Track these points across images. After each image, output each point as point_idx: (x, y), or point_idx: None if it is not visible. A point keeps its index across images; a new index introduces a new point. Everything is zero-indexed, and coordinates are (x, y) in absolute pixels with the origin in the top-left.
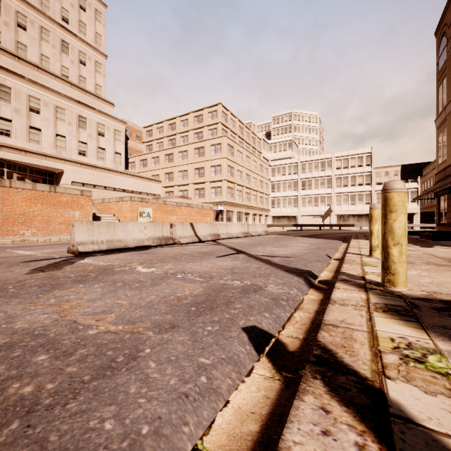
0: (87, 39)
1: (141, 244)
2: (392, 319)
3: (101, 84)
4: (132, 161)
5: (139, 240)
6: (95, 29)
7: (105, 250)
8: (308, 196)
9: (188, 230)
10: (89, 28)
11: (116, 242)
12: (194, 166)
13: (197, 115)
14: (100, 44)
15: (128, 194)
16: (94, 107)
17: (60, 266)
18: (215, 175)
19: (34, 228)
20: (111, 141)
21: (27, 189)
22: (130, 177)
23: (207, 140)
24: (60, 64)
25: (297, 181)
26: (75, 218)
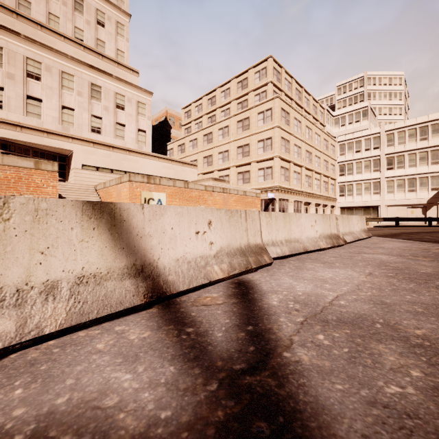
0: None
1: None
2: None
3: (124, 49)
4: (170, 148)
5: None
6: None
7: None
8: (397, 178)
9: (64, 245)
10: None
11: None
12: (236, 144)
13: (241, 80)
14: (122, 2)
15: None
16: (110, 73)
17: None
18: (264, 151)
19: None
20: (133, 115)
21: None
22: (157, 160)
23: (253, 108)
24: (73, 25)
25: (380, 158)
26: None
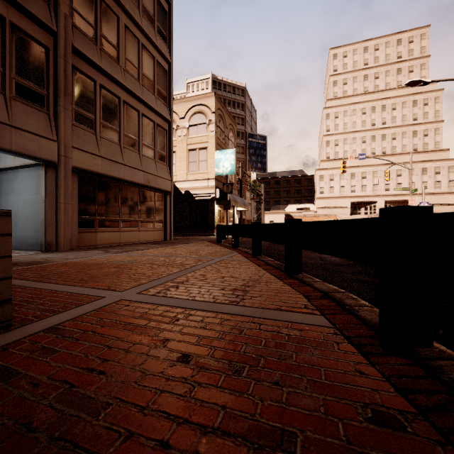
0: (429, 120)
1: None
2: None
3: (439, 140)
4: None
5: None
6: (434, 110)
7: None
8: None
9: None
10: (430, 112)
11: None
12: None
13: None
14: (438, 116)
15: None
16: (431, 160)
17: None
18: None
19: None
20: (445, 174)
21: None
22: None
23: None
24: (412, 144)
25: None
26: None
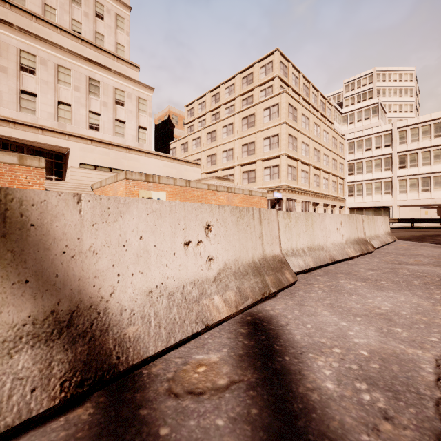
0: None
1: None
2: None
3: (124, 43)
4: (173, 147)
5: None
6: None
7: None
8: (410, 178)
9: None
10: None
11: None
12: (241, 142)
13: (246, 76)
14: None
15: None
16: (109, 67)
17: None
18: (270, 149)
19: None
20: (133, 112)
21: None
22: (158, 159)
23: (259, 104)
24: (70, 17)
25: (391, 156)
26: None
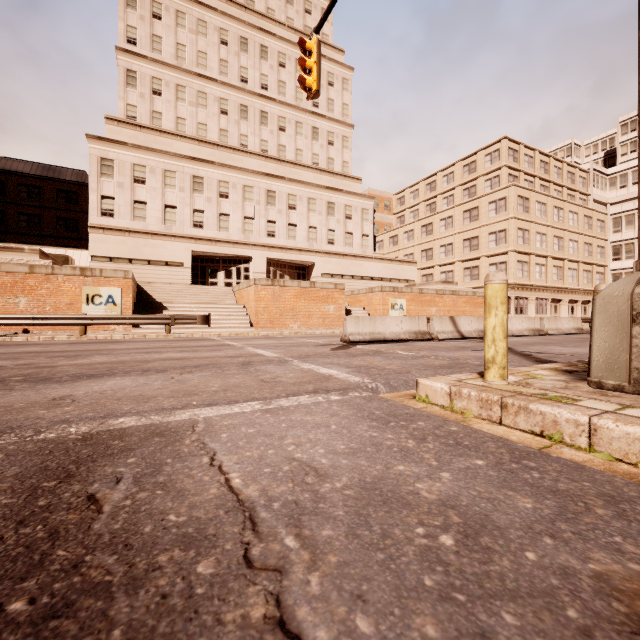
0: (335, 116)
1: (398, 338)
2: (552, 371)
3: (348, 159)
4: (379, 240)
5: (396, 334)
6: (342, 101)
7: (368, 341)
8: None
9: (447, 325)
10: (337, 102)
11: (376, 335)
12: (462, 237)
13: (467, 164)
14: (347, 115)
15: (376, 282)
16: (341, 189)
17: (345, 348)
18: (497, 245)
19: (299, 322)
20: (358, 222)
21: (294, 287)
22: (378, 262)
23: (483, 197)
24: (311, 153)
25: None
26: (329, 313)
